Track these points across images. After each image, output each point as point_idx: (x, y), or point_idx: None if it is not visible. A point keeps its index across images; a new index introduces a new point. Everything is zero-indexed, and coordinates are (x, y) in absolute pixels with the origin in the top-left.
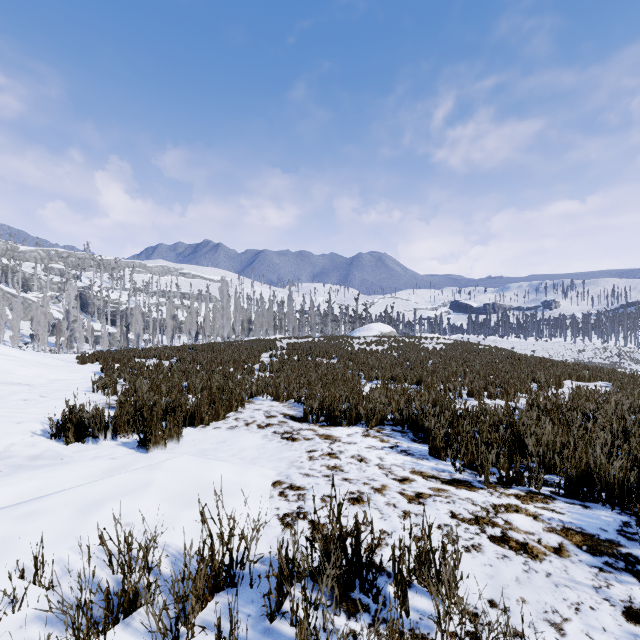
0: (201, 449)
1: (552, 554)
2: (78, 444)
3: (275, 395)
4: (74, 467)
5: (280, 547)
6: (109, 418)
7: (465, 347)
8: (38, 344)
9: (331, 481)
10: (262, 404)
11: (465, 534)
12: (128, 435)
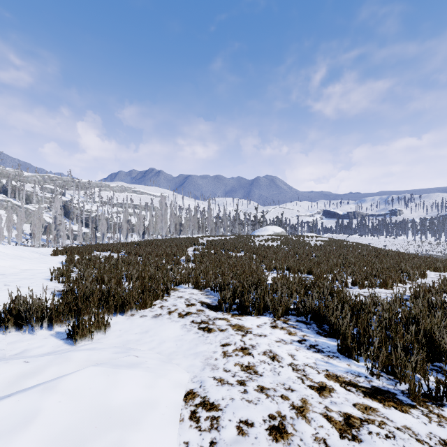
0: (124, 340)
1: None
2: (16, 334)
3: (195, 284)
4: None
5: None
6: (45, 310)
7: (338, 243)
8: (34, 240)
9: (247, 393)
10: (184, 292)
11: None
12: (63, 325)
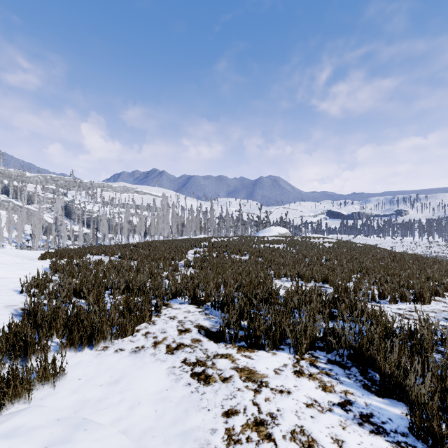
0: (80, 401)
1: None
2: None
3: (192, 299)
4: None
5: None
6: None
7: (348, 245)
8: (34, 241)
9: None
10: (179, 309)
11: None
12: None
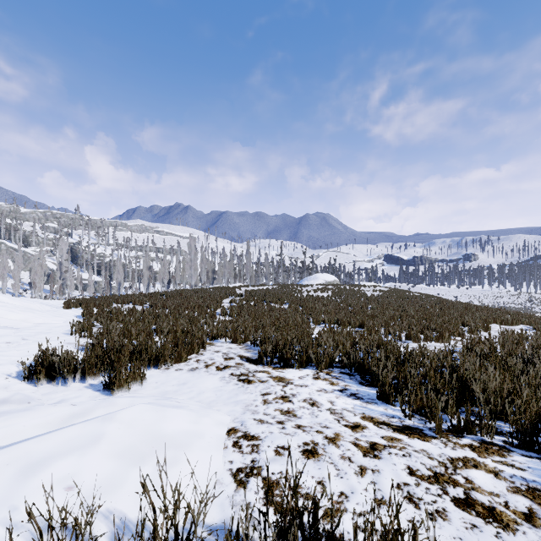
0: (162, 391)
1: (524, 522)
2: (49, 386)
3: (233, 338)
4: (33, 415)
5: (228, 534)
6: (78, 362)
7: (399, 294)
8: (35, 291)
9: (285, 429)
10: (221, 346)
11: (427, 496)
12: (96, 377)
